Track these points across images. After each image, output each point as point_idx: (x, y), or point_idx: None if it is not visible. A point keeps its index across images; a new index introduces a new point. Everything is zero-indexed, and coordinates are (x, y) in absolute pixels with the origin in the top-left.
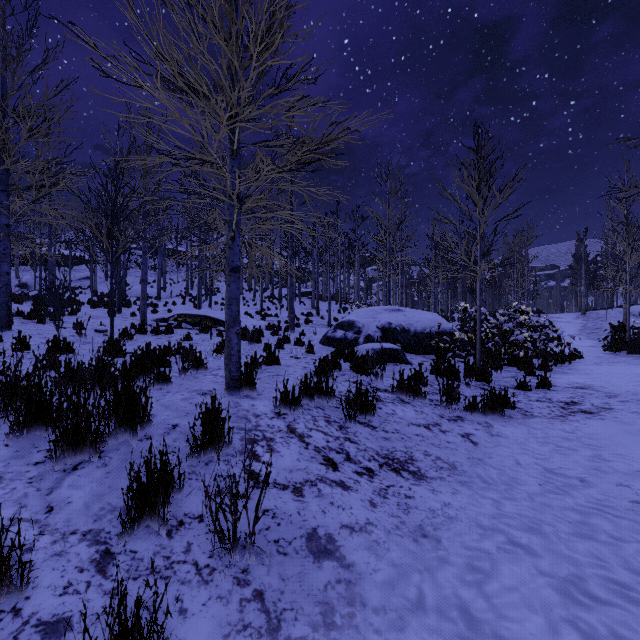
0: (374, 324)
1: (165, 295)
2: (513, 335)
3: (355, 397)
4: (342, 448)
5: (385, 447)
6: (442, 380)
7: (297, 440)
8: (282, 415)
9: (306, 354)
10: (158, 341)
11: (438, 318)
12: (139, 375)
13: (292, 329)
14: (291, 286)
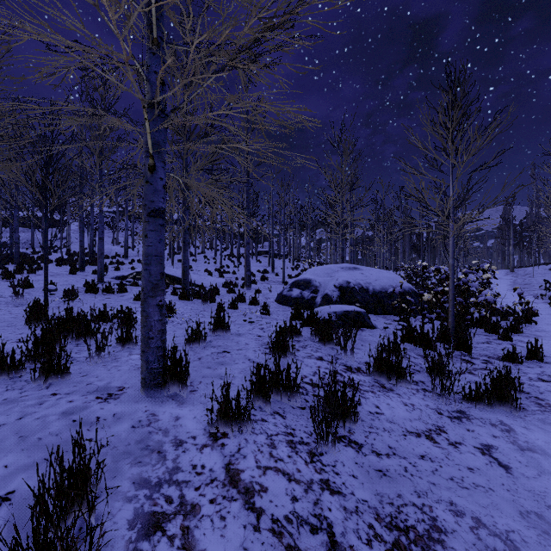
0: (331, 283)
1: (133, 254)
2: (480, 295)
3: (328, 394)
4: (319, 514)
5: (385, 495)
6: (416, 349)
7: (240, 505)
8: (220, 438)
9: (261, 317)
10: (105, 301)
11: (396, 276)
12: (34, 359)
13: (248, 286)
14: (247, 244)
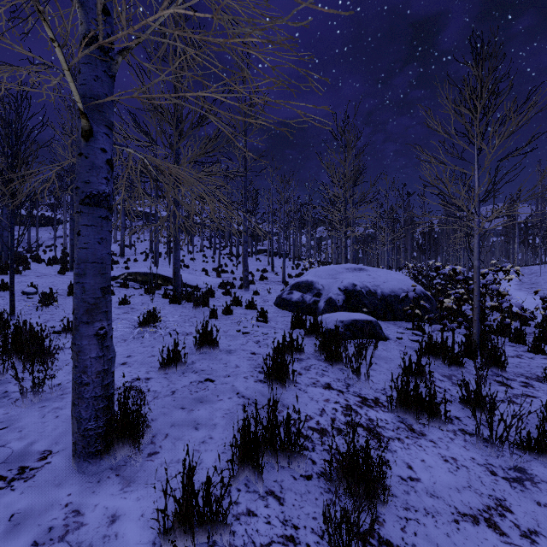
0: (336, 285)
1: (130, 252)
2: (503, 300)
3: (344, 458)
4: None
5: None
6: (439, 367)
7: None
8: None
9: (257, 325)
10: None
11: (405, 278)
12: None
13: (246, 287)
14: (245, 243)
